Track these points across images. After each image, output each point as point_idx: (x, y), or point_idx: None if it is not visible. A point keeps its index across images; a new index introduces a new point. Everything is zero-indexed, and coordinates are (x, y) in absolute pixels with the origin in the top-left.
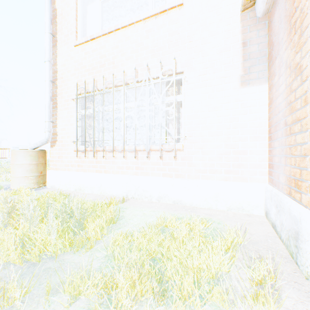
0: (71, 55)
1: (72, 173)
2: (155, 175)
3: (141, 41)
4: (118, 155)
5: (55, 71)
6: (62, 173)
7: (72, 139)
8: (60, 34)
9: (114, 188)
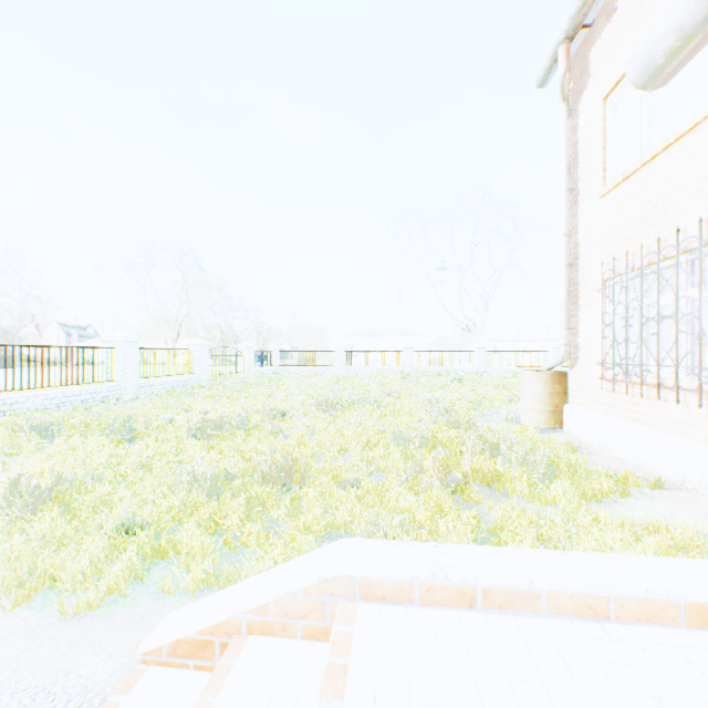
0: (595, 213)
1: (594, 415)
2: None
3: None
4: (672, 395)
5: (574, 245)
6: (581, 412)
7: (597, 357)
8: (581, 181)
9: (657, 460)
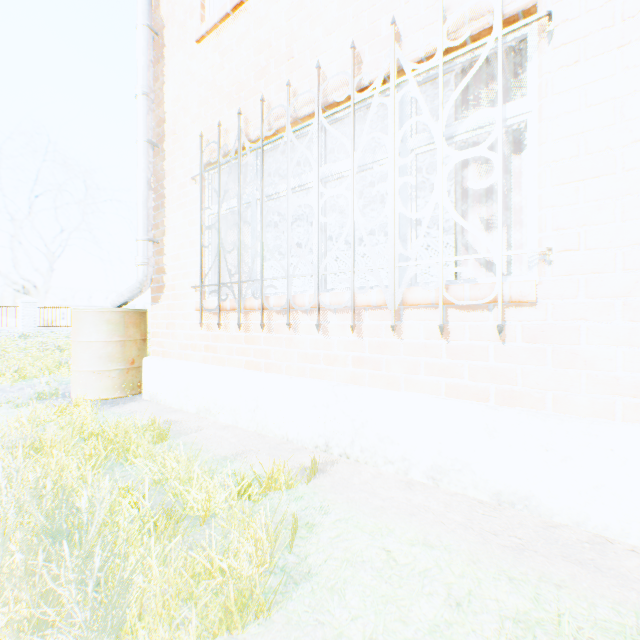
0: (191, 69)
1: (192, 366)
2: (420, 388)
3: None
4: (304, 321)
5: (160, 120)
6: (171, 365)
7: (194, 280)
8: (170, 26)
9: (289, 419)
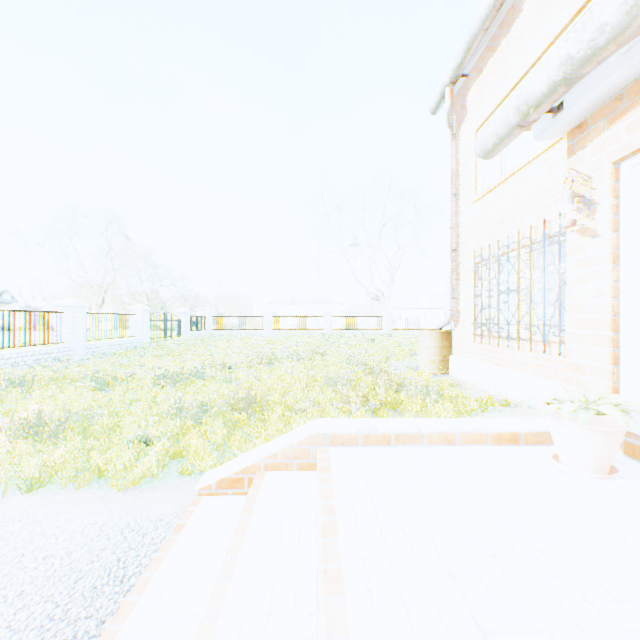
0: (470, 214)
1: (469, 362)
2: (558, 379)
3: (541, 183)
4: (516, 344)
5: (457, 236)
6: (461, 360)
7: (472, 319)
8: (461, 189)
9: (507, 389)
